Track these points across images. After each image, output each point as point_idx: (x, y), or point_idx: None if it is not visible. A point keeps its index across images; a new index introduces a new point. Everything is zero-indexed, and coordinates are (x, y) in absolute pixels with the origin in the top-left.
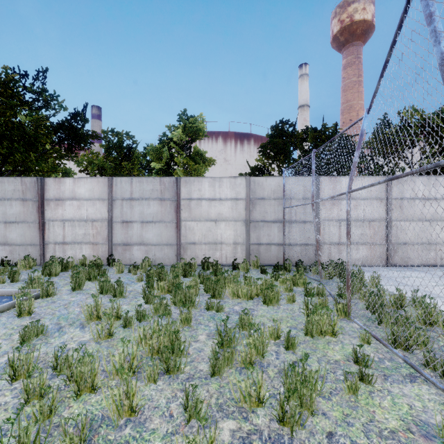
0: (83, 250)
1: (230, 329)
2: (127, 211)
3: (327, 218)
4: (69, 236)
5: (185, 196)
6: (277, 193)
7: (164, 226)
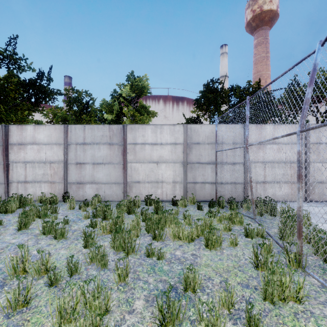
0: (42, 188)
1: (174, 302)
2: (81, 154)
3: (267, 160)
4: (30, 176)
5: (131, 141)
6: (210, 139)
7: (113, 167)
